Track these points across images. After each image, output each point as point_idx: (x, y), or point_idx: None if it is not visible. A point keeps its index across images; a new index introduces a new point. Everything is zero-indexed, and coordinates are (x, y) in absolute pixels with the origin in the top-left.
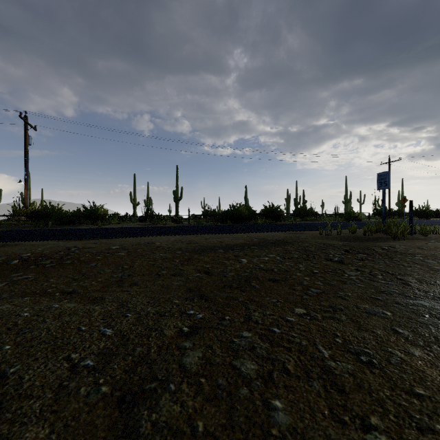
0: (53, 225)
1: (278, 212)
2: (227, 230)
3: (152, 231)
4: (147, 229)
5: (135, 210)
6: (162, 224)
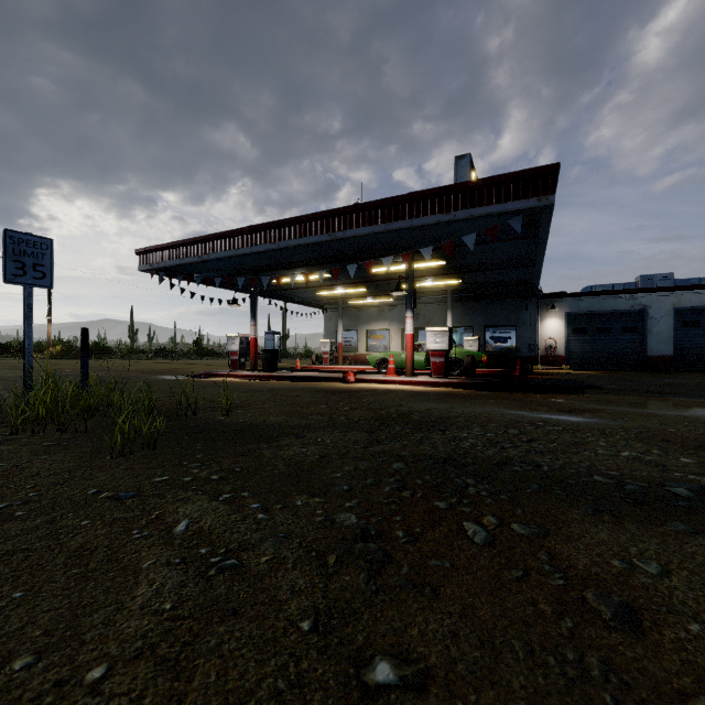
0: None
1: None
2: None
3: None
4: None
5: None
6: None
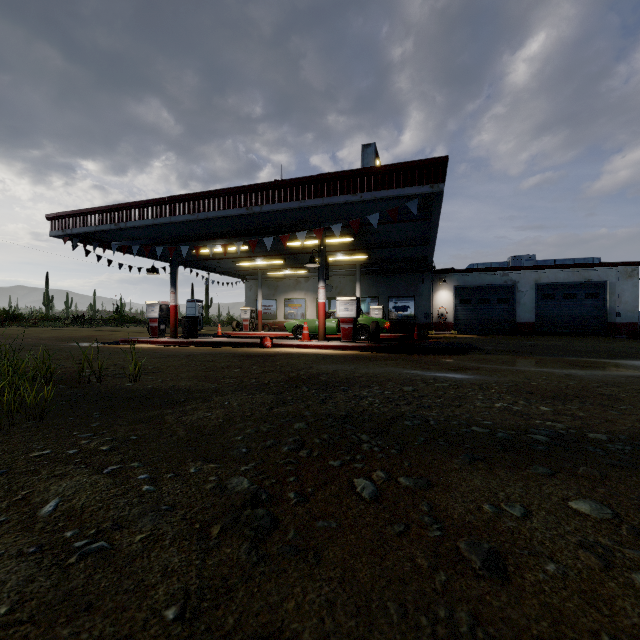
0: None
1: None
2: None
3: None
4: None
5: None
6: None
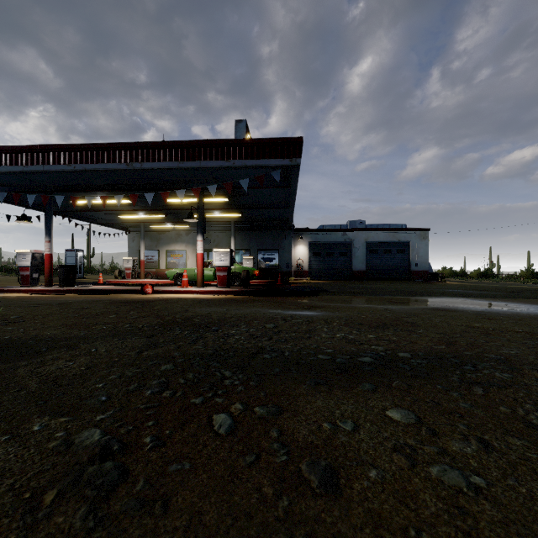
0: None
1: None
2: None
3: None
4: None
5: None
6: None
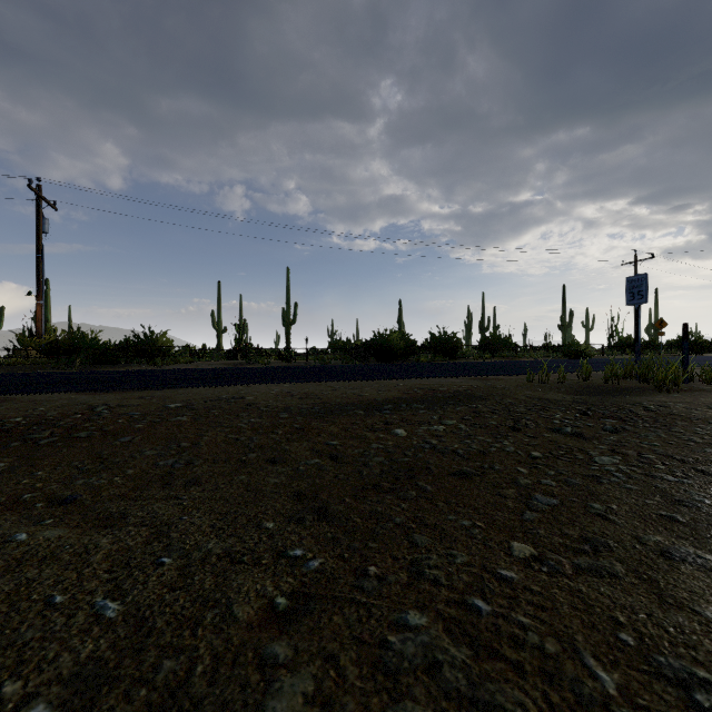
0: (83, 366)
1: (454, 343)
2: (371, 374)
3: (243, 375)
4: (236, 372)
5: (220, 341)
6: (263, 363)
